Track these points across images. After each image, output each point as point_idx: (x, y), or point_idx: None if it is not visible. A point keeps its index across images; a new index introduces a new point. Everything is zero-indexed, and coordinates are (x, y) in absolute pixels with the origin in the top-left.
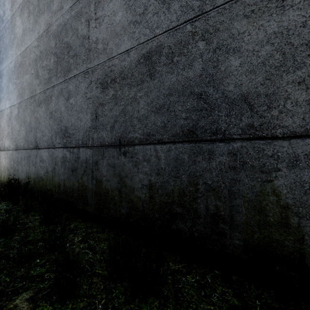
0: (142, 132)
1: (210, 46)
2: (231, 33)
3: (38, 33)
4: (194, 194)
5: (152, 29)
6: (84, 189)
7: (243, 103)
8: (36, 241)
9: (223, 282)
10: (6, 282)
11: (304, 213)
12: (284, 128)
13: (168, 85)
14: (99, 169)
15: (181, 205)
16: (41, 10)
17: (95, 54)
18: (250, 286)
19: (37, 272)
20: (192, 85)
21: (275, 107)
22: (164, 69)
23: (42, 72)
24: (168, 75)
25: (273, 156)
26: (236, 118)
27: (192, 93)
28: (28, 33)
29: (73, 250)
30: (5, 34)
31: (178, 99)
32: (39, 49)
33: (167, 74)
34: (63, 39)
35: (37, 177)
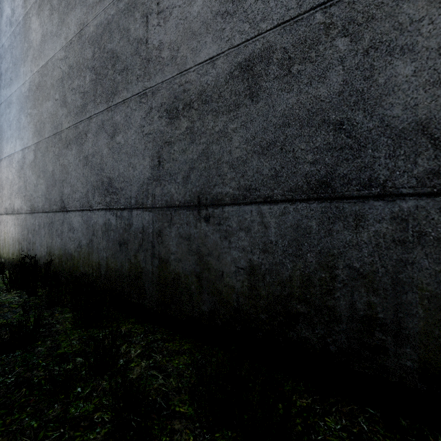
0: (236, 185)
1: (359, 44)
2: (397, 22)
3: (65, 38)
4: (330, 284)
5: (254, 23)
6: (139, 273)
7: (420, 136)
8: (71, 356)
9: (388, 431)
10: (32, 428)
11: None
12: None
13: (283, 110)
14: (163, 242)
15: (305, 300)
16: (71, 5)
17: (158, 66)
18: (436, 438)
19: (80, 410)
20: (325, 109)
21: None
22: (276, 86)
23: (72, 97)
24: (282, 94)
25: None
26: (407, 161)
27: (324, 122)
28: (50, 40)
29: (131, 370)
30: (15, 42)
31: (300, 131)
32: (68, 62)
33: (281, 92)
34: (105, 46)
35: (63, 253)
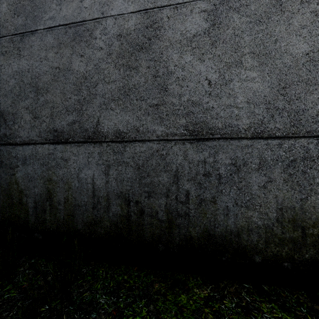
0: None
1: None
2: None
3: None
4: None
5: None
6: None
7: (2, 118)
8: None
9: None
10: None
11: (29, 194)
12: (20, 138)
13: None
14: None
15: None
16: None
17: None
18: None
19: None
20: None
21: (16, 123)
22: None
23: None
24: None
25: (16, 157)
26: None
27: None
28: None
29: None
30: None
31: None
32: None
33: None
34: None
35: None
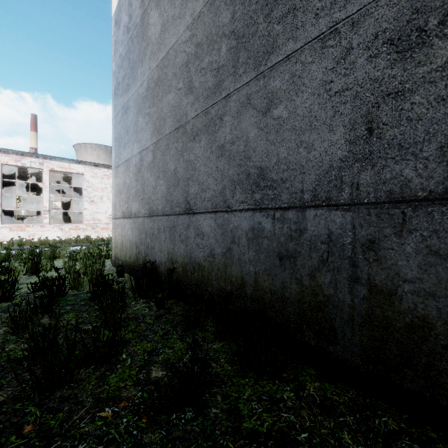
0: None
1: None
2: None
3: (191, 15)
4: None
5: None
6: (319, 302)
7: None
8: (271, 443)
9: None
10: None
11: None
12: None
13: None
14: (381, 260)
15: None
16: None
17: None
18: None
19: None
20: None
21: None
22: None
23: (200, 79)
24: None
25: None
26: None
27: None
28: (171, 26)
29: None
30: (132, 47)
31: None
32: (195, 40)
33: None
34: None
35: (189, 261)
